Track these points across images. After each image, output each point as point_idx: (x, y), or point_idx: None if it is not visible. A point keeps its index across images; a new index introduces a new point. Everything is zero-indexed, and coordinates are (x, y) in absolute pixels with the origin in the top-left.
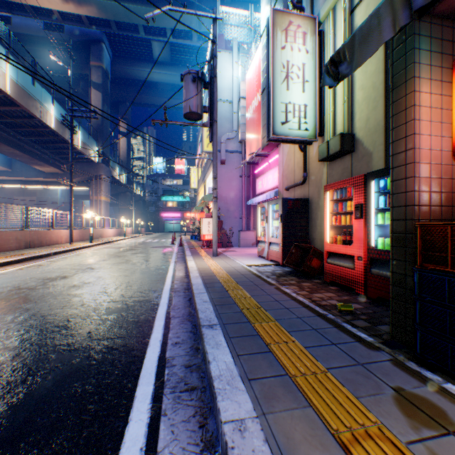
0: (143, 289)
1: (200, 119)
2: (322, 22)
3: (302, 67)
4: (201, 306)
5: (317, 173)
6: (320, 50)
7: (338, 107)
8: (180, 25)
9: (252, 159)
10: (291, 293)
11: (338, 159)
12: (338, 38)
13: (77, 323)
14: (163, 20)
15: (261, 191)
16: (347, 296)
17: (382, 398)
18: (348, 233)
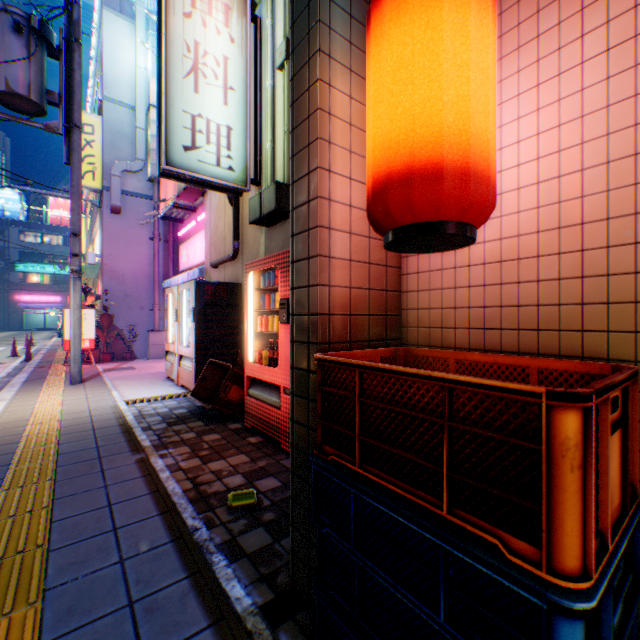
0: None
1: (41, 113)
2: (258, 2)
3: (224, 63)
4: None
5: (254, 244)
6: (257, 47)
7: (279, 143)
8: None
9: (170, 212)
10: (162, 471)
11: (279, 224)
12: (279, 33)
13: None
14: None
15: (187, 266)
16: (267, 459)
17: None
18: (276, 346)
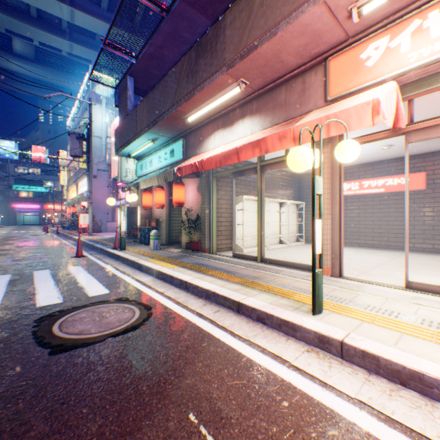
0: (59, 245)
1: (81, 157)
2: None
3: None
4: (91, 243)
5: None
6: None
7: None
8: (51, 42)
9: (116, 178)
10: None
11: None
12: None
13: (46, 250)
14: (32, 34)
15: (122, 198)
16: None
17: (127, 245)
18: None
